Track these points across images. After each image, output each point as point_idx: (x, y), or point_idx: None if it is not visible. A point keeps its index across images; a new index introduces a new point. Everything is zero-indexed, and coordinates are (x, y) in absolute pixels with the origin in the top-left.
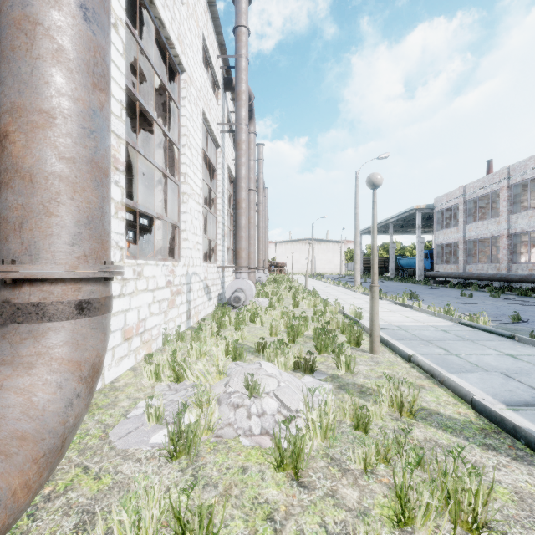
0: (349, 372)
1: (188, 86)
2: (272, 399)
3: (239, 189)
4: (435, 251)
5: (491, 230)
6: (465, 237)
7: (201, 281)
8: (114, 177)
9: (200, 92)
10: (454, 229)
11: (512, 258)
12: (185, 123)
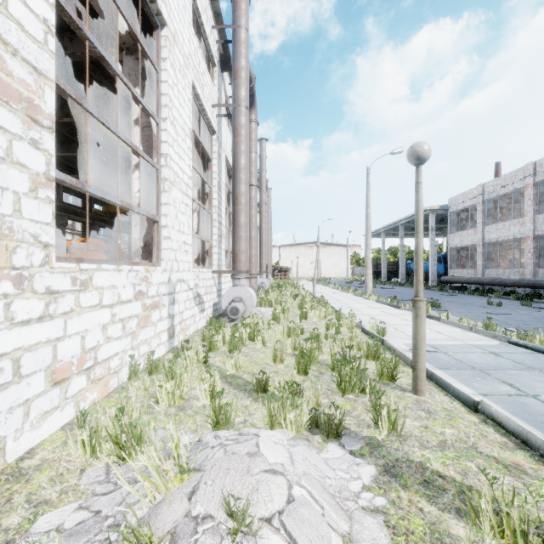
0: (394, 434)
1: (171, 45)
2: (277, 535)
3: (237, 181)
4: (449, 254)
5: (514, 231)
6: (483, 240)
7: (190, 289)
8: (28, 133)
9: (188, 59)
10: (471, 231)
11: (538, 262)
12: (167, 91)
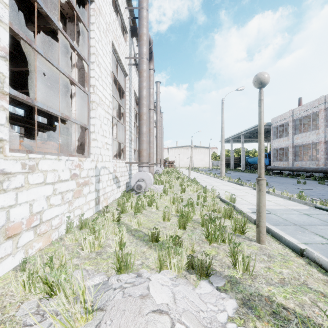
0: (247, 273)
1: (97, 15)
2: None
3: (141, 105)
4: (272, 153)
5: (312, 138)
6: (293, 144)
7: (111, 173)
8: None
9: (109, 26)
10: (285, 138)
11: (327, 157)
12: (94, 44)
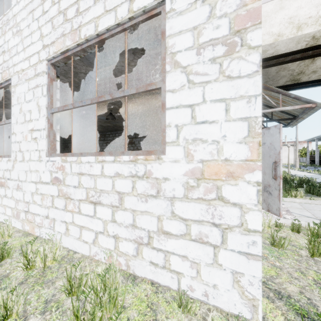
0: None
1: None
2: None
3: None
4: None
5: None
6: None
7: None
8: None
9: None
10: None
11: None
12: None
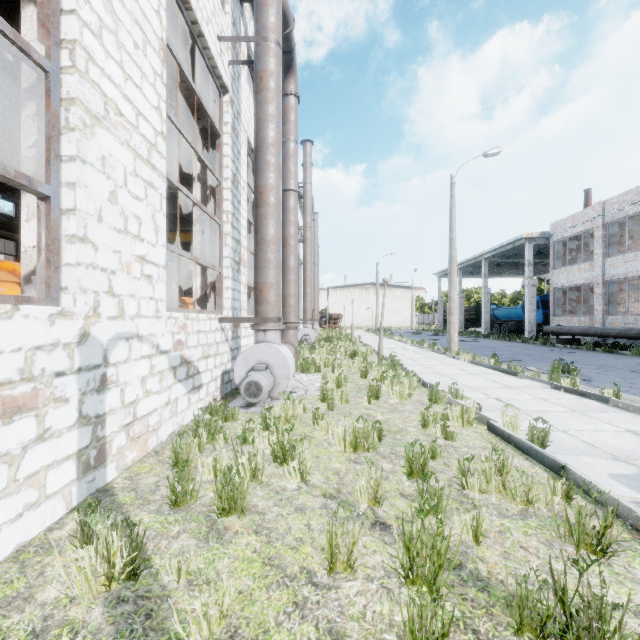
0: None
1: None
2: None
3: (262, 166)
4: (552, 297)
5: None
6: (604, 277)
7: (162, 353)
8: None
9: None
10: (585, 265)
11: None
12: None
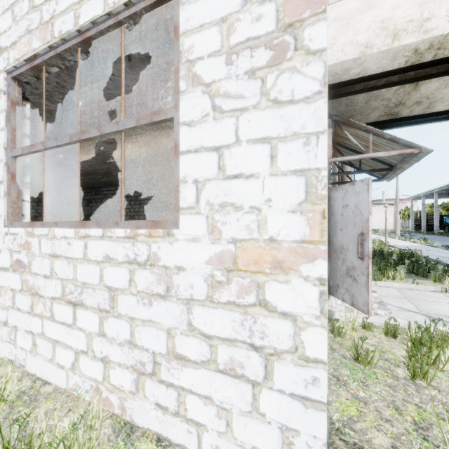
0: None
1: None
2: None
3: None
4: None
5: None
6: None
7: None
8: None
9: None
10: None
11: None
12: None
